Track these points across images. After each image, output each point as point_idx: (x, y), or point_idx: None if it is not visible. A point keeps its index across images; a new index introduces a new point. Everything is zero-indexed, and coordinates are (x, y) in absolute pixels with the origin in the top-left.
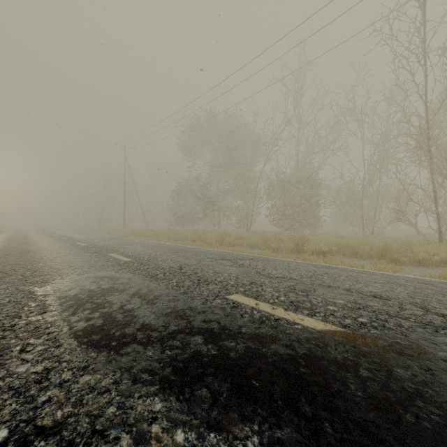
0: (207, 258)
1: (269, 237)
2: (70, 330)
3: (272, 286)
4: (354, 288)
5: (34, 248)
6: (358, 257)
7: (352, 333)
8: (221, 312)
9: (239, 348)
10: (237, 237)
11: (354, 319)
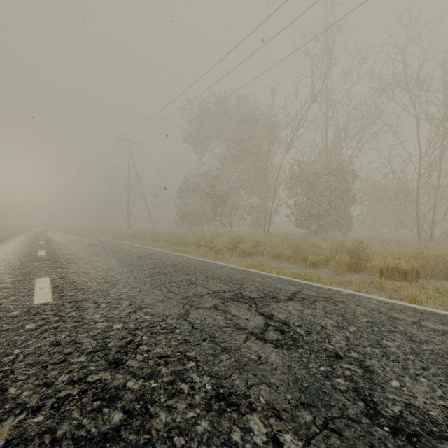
0: (208, 292)
1: (303, 245)
2: None
3: None
4: None
5: None
6: None
7: None
8: None
9: None
10: (255, 243)
11: None
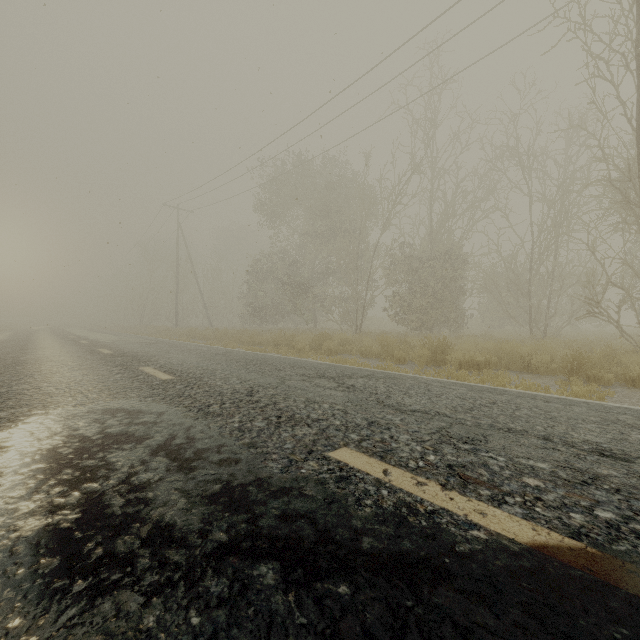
0: (296, 374)
1: (392, 341)
2: (1, 539)
3: (407, 430)
4: (554, 433)
5: (30, 357)
6: (531, 372)
7: (601, 555)
8: (318, 492)
9: (358, 603)
10: (342, 341)
11: (588, 512)
